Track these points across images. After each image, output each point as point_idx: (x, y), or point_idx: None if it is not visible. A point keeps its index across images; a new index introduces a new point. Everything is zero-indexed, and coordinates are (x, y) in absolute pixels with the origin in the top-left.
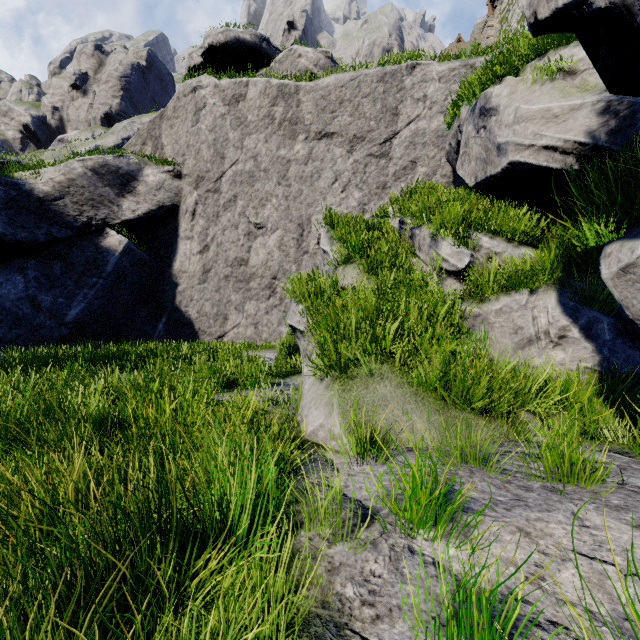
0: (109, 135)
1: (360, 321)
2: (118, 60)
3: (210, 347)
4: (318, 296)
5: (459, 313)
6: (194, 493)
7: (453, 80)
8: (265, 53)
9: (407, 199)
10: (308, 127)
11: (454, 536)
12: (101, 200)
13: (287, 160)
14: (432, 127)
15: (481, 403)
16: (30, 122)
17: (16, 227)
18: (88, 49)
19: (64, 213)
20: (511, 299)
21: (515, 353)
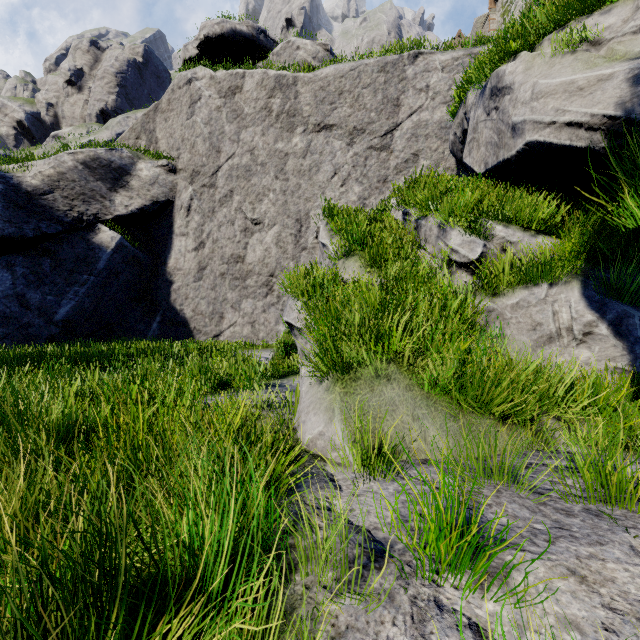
0: (103, 130)
1: (364, 316)
2: (114, 56)
3: (204, 346)
4: (317, 290)
5: (471, 308)
6: (153, 534)
7: (457, 70)
8: (262, 45)
9: (411, 189)
10: (306, 119)
11: (511, 607)
12: (92, 195)
13: (285, 153)
14: (435, 118)
15: (502, 408)
16: (24, 118)
17: (3, 222)
18: (83, 45)
19: (54, 208)
20: (529, 292)
21: (534, 352)
